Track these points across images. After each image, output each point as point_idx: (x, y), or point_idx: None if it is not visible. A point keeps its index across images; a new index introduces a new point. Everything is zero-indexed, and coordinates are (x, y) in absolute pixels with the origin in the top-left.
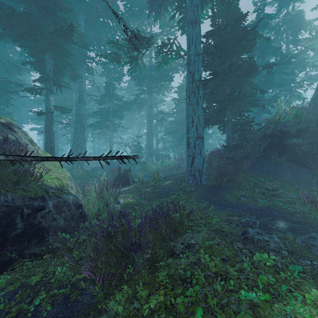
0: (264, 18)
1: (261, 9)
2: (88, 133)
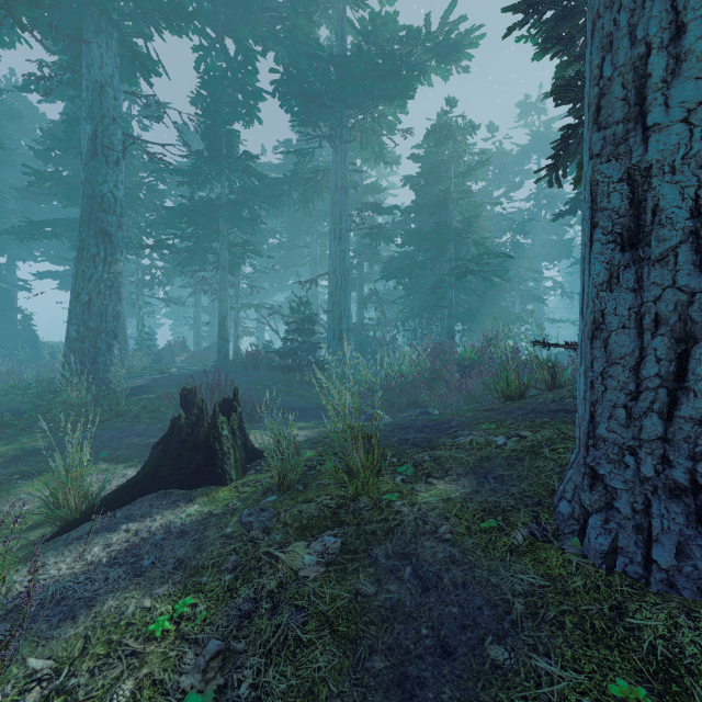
0: None
1: None
2: (177, 283)
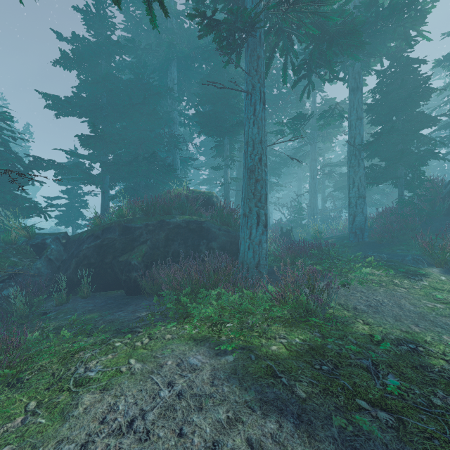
0: None
1: None
2: None
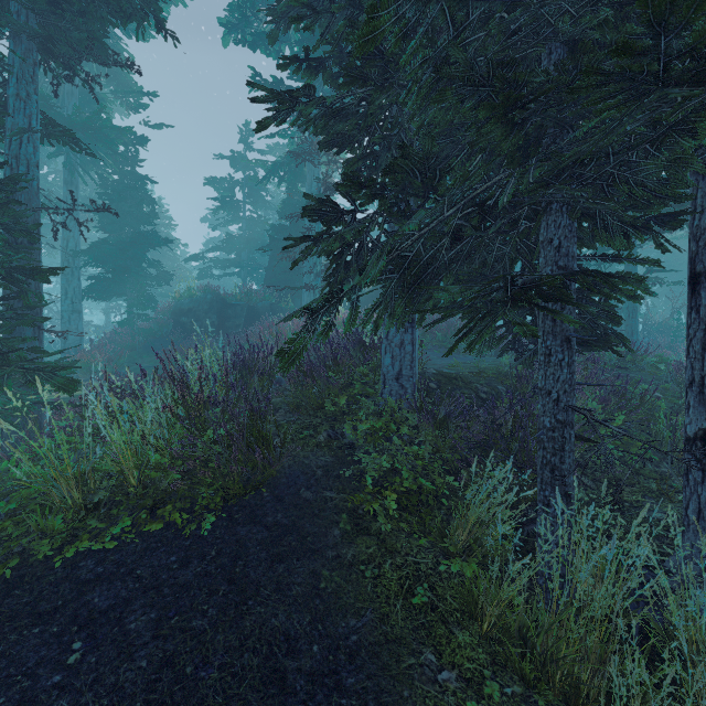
0: (244, 157)
1: (245, 142)
2: None
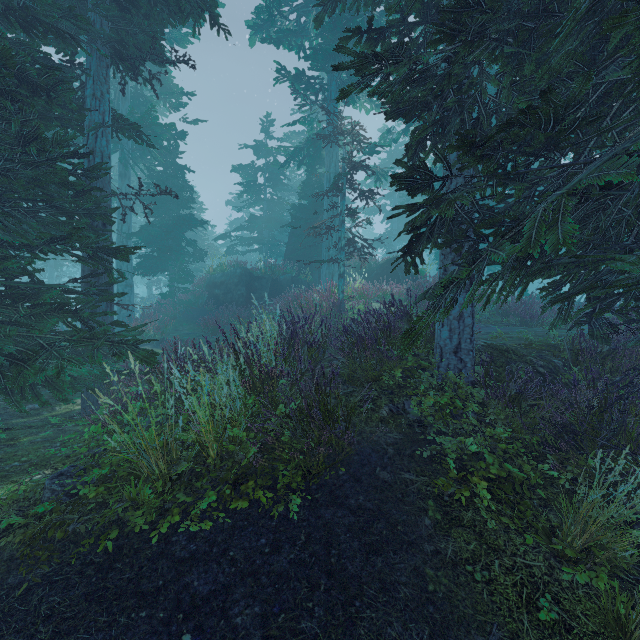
0: (265, 145)
1: (266, 131)
2: None
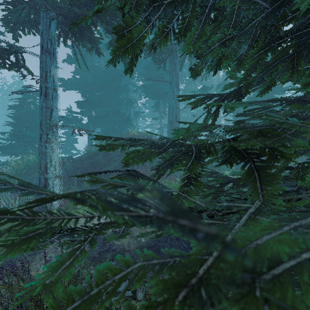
0: None
1: None
2: None
